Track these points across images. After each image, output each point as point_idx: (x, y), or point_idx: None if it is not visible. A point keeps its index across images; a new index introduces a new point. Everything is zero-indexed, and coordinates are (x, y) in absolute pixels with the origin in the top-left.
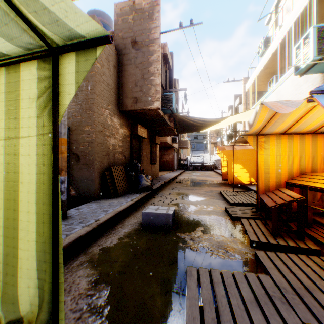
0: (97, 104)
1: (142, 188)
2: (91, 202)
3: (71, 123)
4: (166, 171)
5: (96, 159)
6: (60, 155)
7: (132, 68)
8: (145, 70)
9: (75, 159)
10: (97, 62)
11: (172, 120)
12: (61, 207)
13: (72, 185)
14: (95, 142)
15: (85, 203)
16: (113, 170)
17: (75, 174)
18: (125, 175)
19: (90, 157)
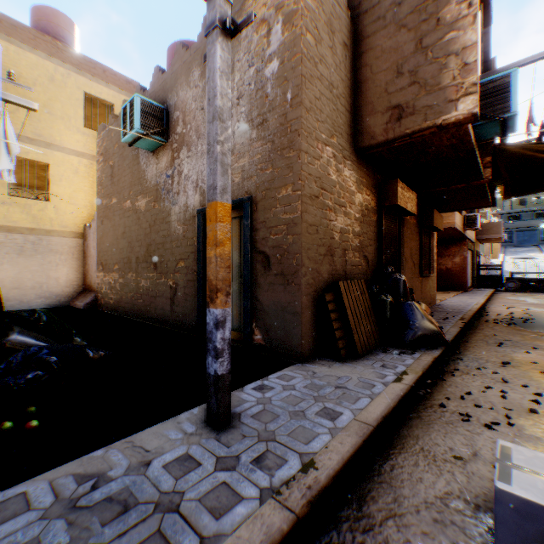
0: (306, 130)
1: (415, 338)
2: (294, 368)
3: (253, 187)
4: (446, 291)
5: (305, 262)
6: (212, 249)
7: (389, 35)
8: (425, 24)
9: (261, 263)
10: (306, 31)
11: (487, 162)
12: (214, 394)
13: (256, 319)
14: (303, 221)
15: (279, 368)
16: (342, 290)
17: (261, 298)
18: (369, 302)
19: (292, 259)
